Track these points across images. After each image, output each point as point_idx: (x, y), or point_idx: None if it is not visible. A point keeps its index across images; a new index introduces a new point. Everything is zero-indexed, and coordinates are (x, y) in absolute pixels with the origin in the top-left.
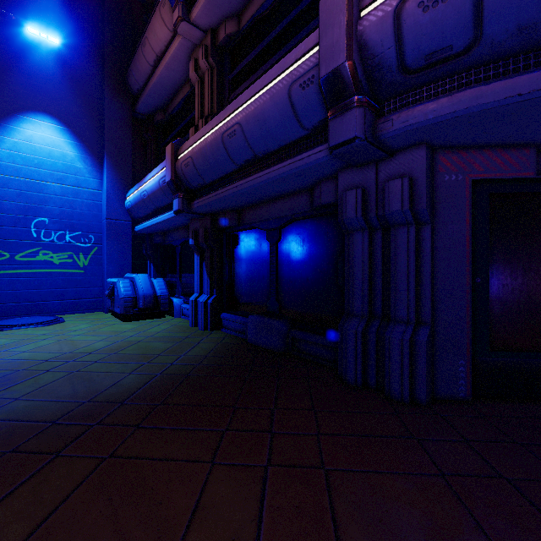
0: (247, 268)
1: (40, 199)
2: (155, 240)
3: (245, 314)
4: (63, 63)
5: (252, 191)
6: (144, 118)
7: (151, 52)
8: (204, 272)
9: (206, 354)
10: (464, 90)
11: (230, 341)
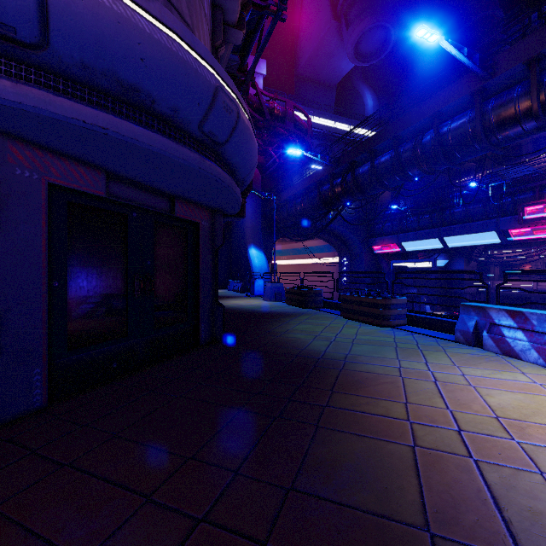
0: None
1: None
2: None
3: None
4: None
5: None
6: None
7: None
8: None
9: None
10: (32, 86)
11: None
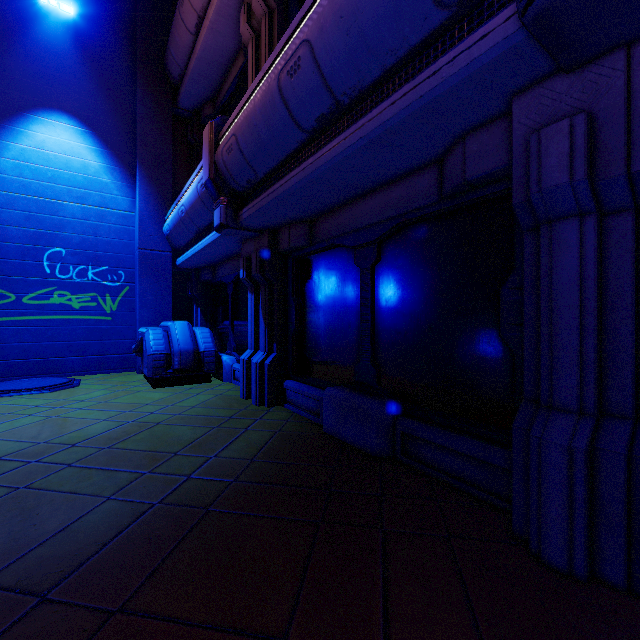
0: (323, 311)
1: (55, 224)
2: (202, 277)
3: (320, 384)
4: (85, 46)
5: (330, 174)
6: (190, 116)
7: (191, 12)
8: (260, 318)
9: (252, 456)
10: None
11: (295, 427)
